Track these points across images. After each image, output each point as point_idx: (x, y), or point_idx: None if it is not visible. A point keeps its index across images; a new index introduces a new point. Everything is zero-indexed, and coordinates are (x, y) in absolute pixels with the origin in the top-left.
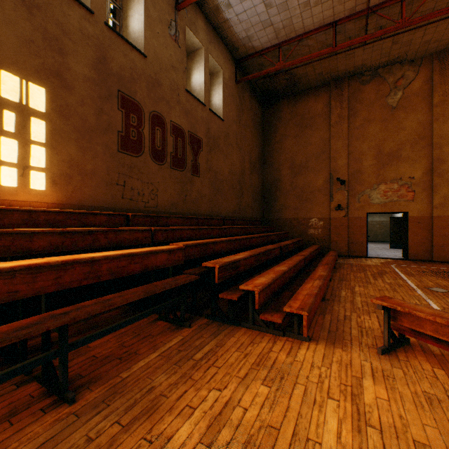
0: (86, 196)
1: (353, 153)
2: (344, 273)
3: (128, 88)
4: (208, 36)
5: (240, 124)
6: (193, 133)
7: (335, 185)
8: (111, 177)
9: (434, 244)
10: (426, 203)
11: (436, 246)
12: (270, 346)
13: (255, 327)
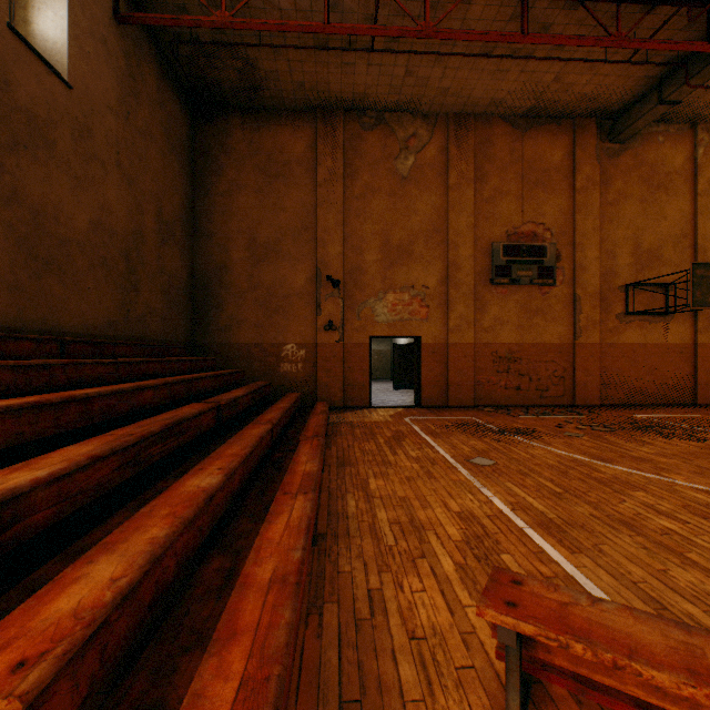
0: None
1: (351, 237)
2: (345, 447)
3: None
4: None
5: (129, 123)
6: None
7: (325, 288)
8: None
9: (451, 383)
10: (441, 325)
11: (452, 385)
12: None
13: None
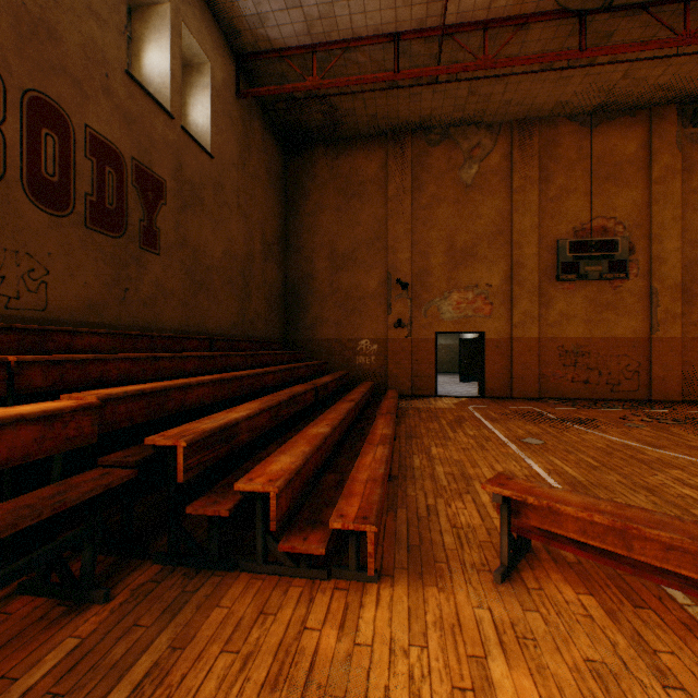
0: None
1: (418, 244)
2: (412, 425)
3: None
4: None
5: (245, 172)
6: (146, 165)
7: (395, 290)
8: None
9: (514, 375)
10: (505, 321)
11: (516, 378)
12: (302, 614)
13: (270, 568)
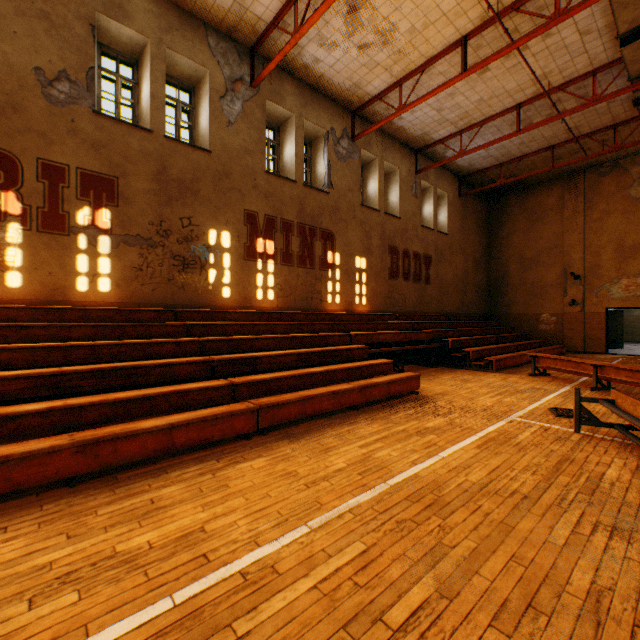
0: (377, 305)
1: (589, 247)
2: None
3: (392, 242)
4: (436, 175)
5: (463, 231)
6: (426, 254)
7: (569, 280)
8: (385, 294)
9: None
10: None
11: None
12: (476, 372)
13: (470, 368)
